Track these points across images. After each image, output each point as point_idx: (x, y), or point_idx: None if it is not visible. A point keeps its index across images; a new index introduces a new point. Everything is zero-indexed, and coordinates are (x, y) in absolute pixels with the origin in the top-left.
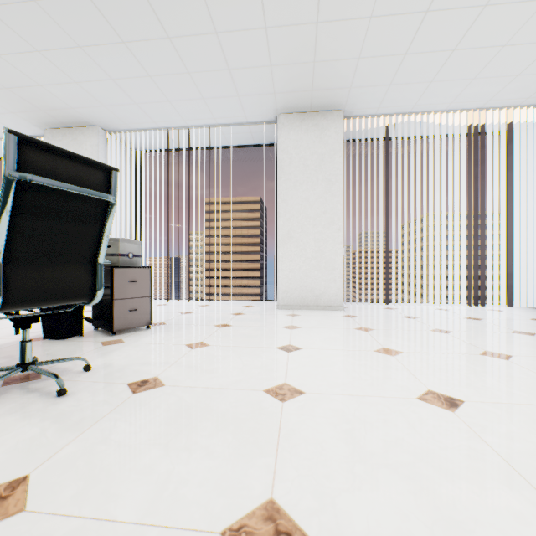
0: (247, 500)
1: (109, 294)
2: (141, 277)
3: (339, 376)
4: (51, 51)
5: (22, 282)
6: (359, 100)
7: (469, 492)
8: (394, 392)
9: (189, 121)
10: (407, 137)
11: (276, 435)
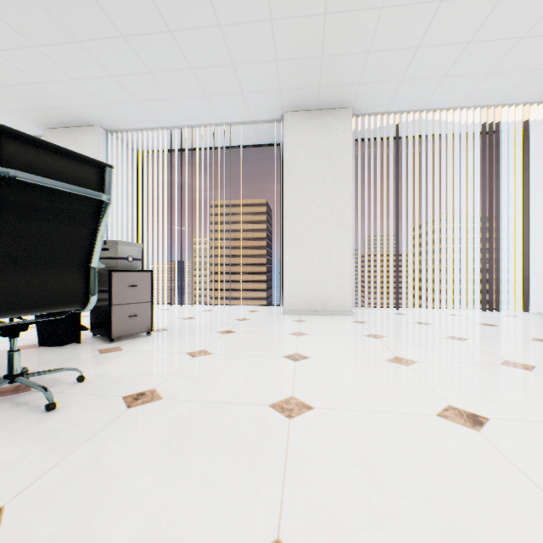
0: (250, 541)
1: (107, 299)
2: (141, 281)
3: (350, 389)
4: (48, 46)
5: (6, 288)
6: (369, 97)
7: (507, 533)
8: (411, 407)
9: (192, 119)
10: (418, 136)
11: (283, 458)
